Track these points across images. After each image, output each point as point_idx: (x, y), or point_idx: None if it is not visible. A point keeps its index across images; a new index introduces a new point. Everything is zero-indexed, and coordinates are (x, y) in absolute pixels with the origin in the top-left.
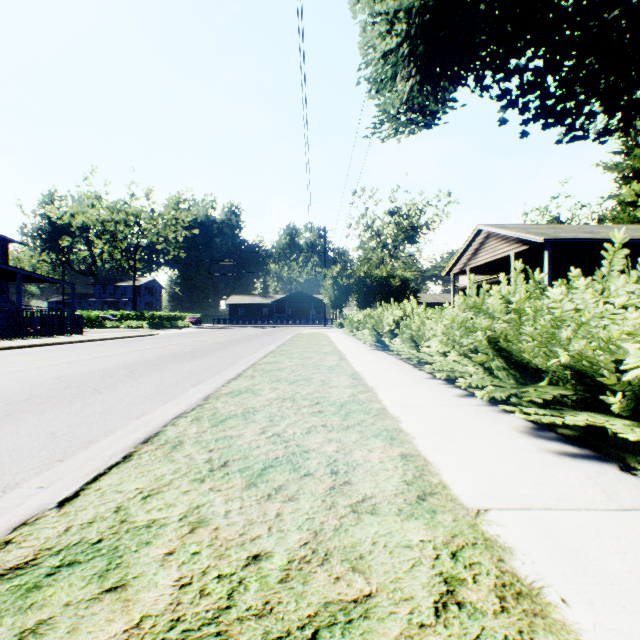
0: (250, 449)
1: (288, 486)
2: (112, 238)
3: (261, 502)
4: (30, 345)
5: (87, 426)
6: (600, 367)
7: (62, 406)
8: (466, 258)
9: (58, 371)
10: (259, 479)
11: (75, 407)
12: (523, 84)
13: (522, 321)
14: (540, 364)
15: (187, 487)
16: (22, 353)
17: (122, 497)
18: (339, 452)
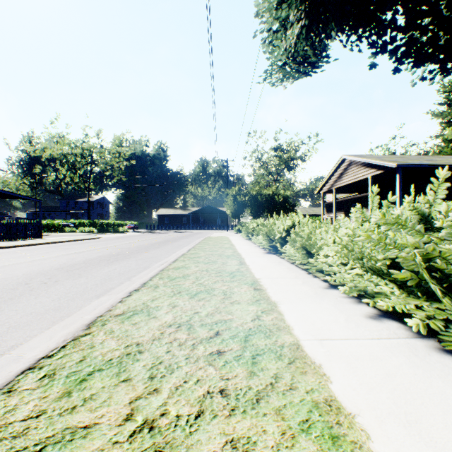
0: None
1: None
2: (72, 166)
3: None
4: None
5: None
6: None
7: None
8: (333, 180)
9: None
10: None
11: None
12: (398, 25)
13: None
14: None
15: None
16: None
17: None
18: None
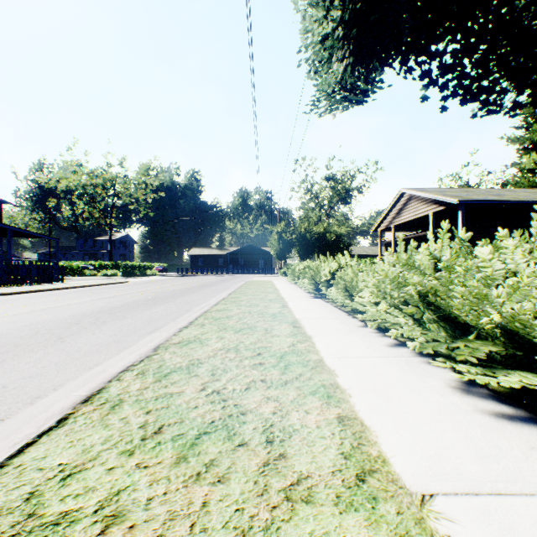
0: (187, 410)
1: (220, 461)
2: (91, 200)
3: (188, 485)
4: (15, 292)
5: (39, 378)
6: (534, 328)
7: (23, 355)
8: (391, 217)
9: (31, 318)
10: (191, 451)
11: (34, 357)
12: (443, 64)
13: (452, 279)
14: (470, 320)
15: (113, 463)
16: (5, 300)
17: (40, 478)
18: (276, 414)
